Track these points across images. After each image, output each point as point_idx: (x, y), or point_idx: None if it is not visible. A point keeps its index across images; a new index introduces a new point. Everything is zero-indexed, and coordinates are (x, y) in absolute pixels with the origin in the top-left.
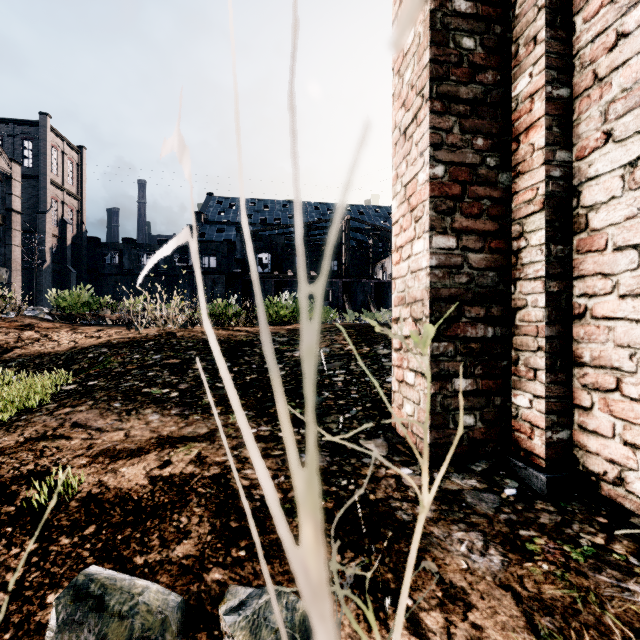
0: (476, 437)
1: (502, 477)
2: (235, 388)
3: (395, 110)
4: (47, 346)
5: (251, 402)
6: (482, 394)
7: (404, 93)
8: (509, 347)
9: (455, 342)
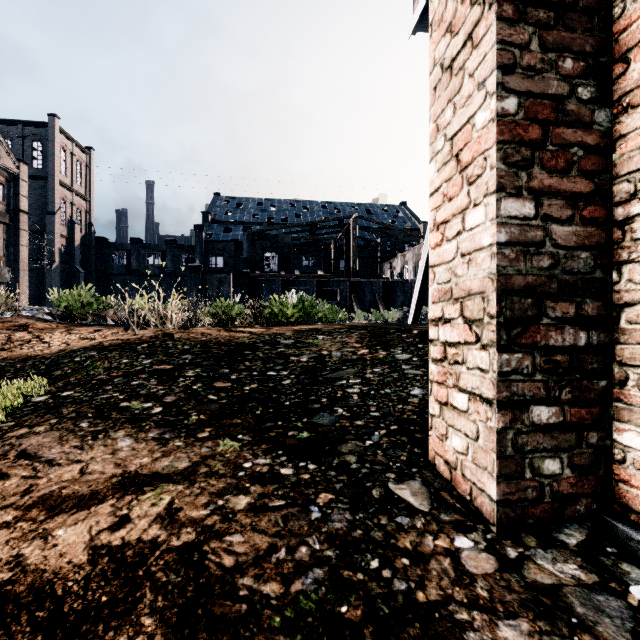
0: (563, 490)
1: (615, 559)
2: (230, 402)
3: (434, 43)
4: (36, 348)
5: (248, 421)
6: (571, 428)
7: (449, 13)
8: (609, 360)
9: (533, 353)
